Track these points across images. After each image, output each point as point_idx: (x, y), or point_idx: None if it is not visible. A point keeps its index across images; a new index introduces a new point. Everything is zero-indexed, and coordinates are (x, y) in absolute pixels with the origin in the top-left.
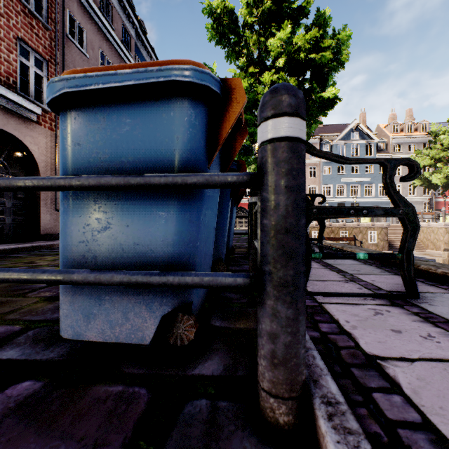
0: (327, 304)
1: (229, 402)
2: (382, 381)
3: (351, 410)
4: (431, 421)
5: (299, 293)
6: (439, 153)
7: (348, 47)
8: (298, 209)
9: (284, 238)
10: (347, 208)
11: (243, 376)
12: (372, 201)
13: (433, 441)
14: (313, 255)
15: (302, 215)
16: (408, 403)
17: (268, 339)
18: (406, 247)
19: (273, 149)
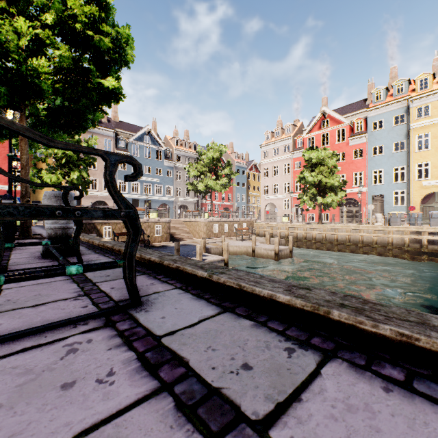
0: None
1: None
2: None
3: None
4: None
5: None
6: (202, 168)
7: (133, 49)
8: None
9: None
10: (52, 208)
11: None
12: (162, 199)
13: None
14: None
15: None
16: None
17: None
18: (129, 252)
19: None
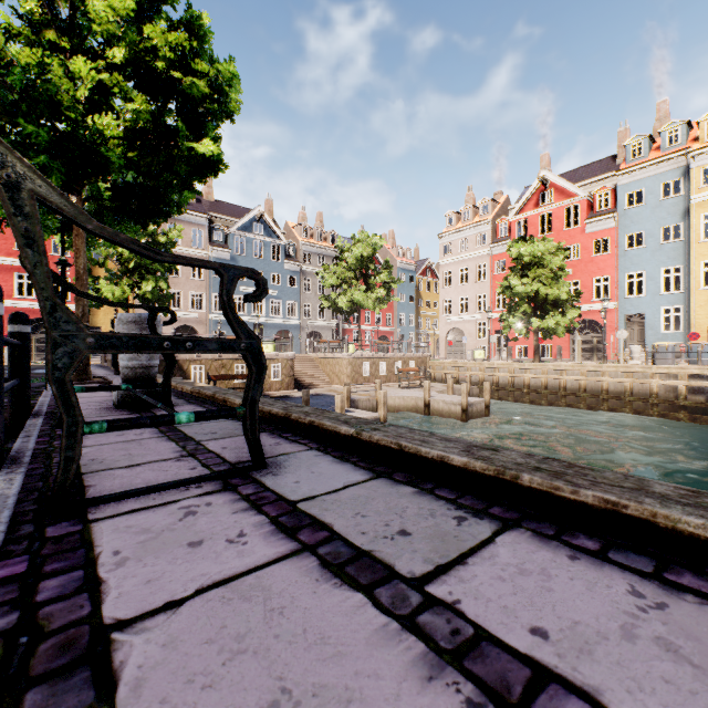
0: (104, 520)
1: None
2: (83, 692)
3: None
4: None
5: None
6: (345, 272)
7: (238, 93)
8: None
9: None
10: (159, 338)
11: None
12: (281, 323)
13: None
14: (87, 427)
15: None
16: None
17: None
18: (250, 397)
19: None
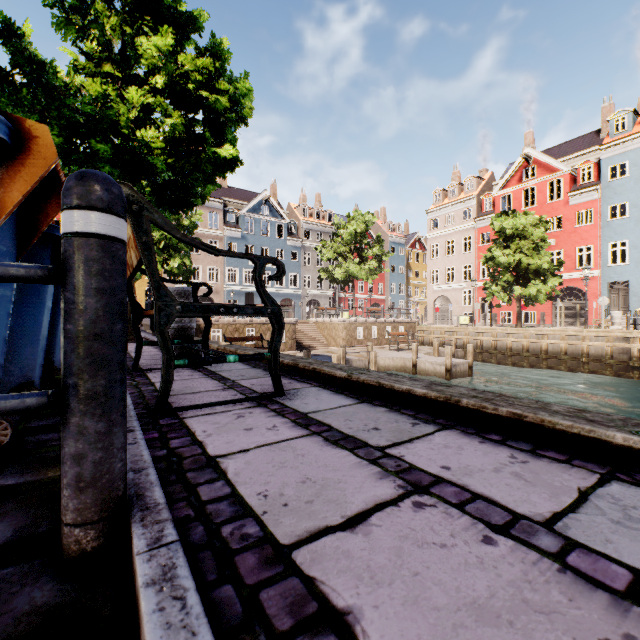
0: (190, 418)
1: (16, 566)
2: (213, 474)
3: (171, 507)
4: (237, 490)
5: (114, 403)
6: (341, 247)
7: (251, 101)
8: (112, 313)
9: (94, 346)
10: (217, 306)
11: (48, 530)
12: (284, 293)
13: (232, 502)
14: (177, 361)
15: (118, 320)
16: (227, 484)
17: (73, 462)
18: (274, 346)
19: (80, 244)
